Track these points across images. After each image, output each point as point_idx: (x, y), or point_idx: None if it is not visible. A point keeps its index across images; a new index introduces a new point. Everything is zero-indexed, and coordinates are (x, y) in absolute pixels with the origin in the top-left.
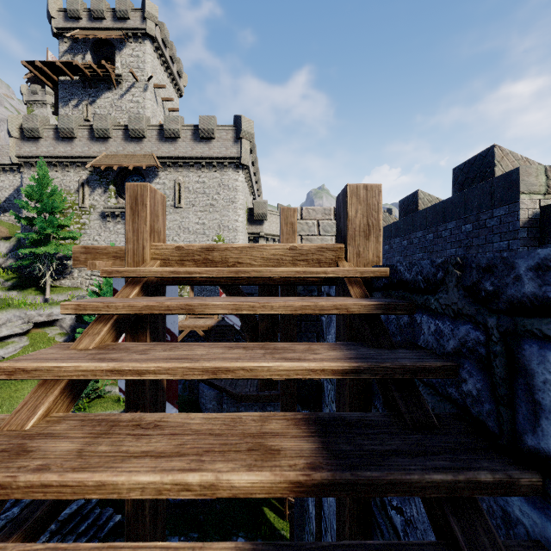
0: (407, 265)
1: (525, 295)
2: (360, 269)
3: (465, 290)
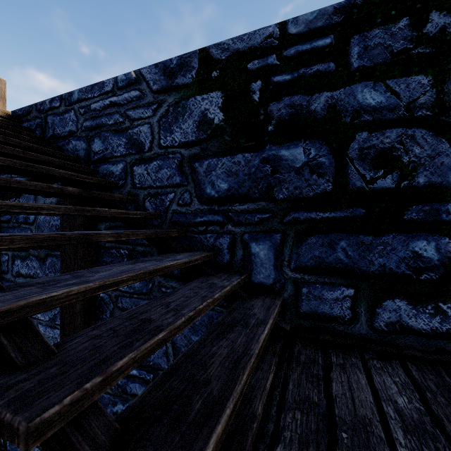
0: (20, 109)
1: (48, 108)
2: None
3: (37, 111)
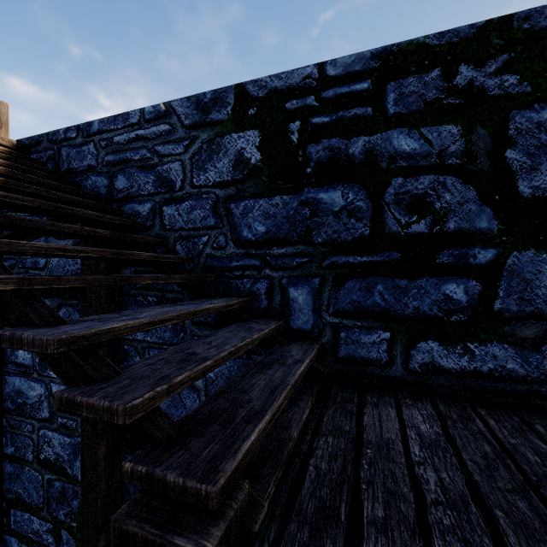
0: (27, 138)
1: (62, 138)
2: (1, 135)
3: (49, 141)
